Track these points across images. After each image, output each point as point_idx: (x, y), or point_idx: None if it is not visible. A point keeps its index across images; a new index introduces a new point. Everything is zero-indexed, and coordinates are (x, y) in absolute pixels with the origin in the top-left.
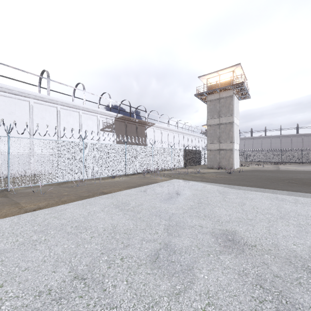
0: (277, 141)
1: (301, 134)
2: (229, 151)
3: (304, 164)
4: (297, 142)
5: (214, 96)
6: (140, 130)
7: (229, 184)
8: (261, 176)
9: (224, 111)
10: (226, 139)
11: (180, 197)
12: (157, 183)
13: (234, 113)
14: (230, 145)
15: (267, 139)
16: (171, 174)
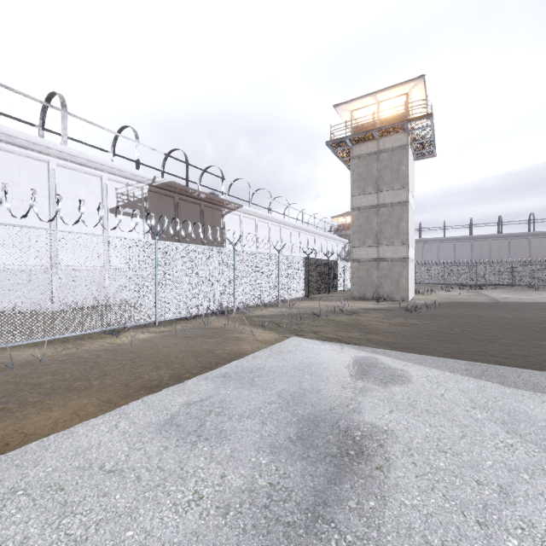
0: (465, 247)
1: (506, 234)
2: (399, 263)
3: (519, 288)
4: (499, 249)
5: (367, 148)
6: (210, 217)
7: (462, 357)
8: (491, 320)
9: (389, 177)
10: (392, 237)
11: (356, 492)
12: (239, 362)
13: (409, 184)
14: (400, 250)
15: (449, 243)
16: (281, 318)
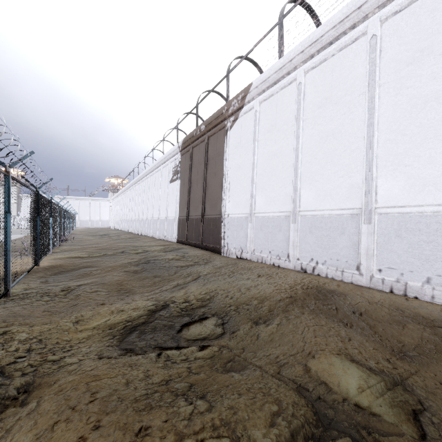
0: None
1: None
2: None
3: None
4: None
5: None
6: (215, 146)
7: None
8: None
9: None
10: None
11: None
12: None
13: None
14: None
15: None
16: None
